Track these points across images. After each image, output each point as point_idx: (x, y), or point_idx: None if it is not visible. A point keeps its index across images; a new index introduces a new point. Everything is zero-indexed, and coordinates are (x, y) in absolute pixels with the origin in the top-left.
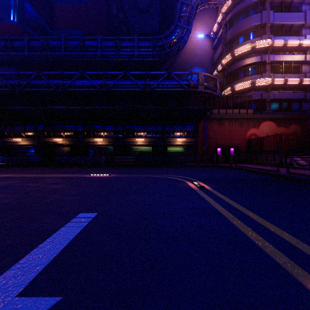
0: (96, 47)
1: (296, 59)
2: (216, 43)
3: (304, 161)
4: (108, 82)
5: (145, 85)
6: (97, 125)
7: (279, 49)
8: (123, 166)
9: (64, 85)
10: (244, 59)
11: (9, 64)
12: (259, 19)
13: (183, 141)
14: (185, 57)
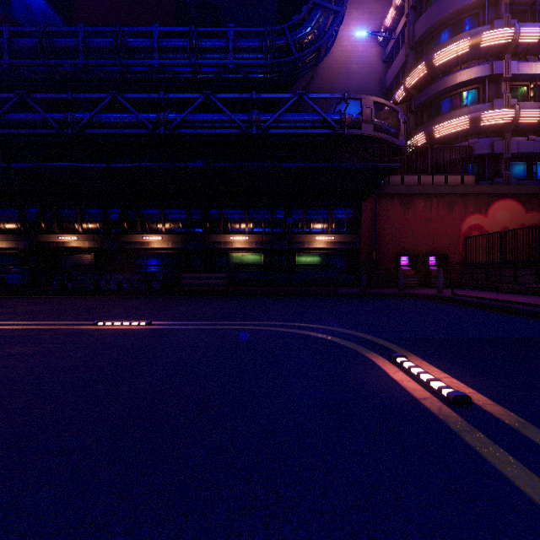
0: (149, 50)
1: None
2: (391, 50)
3: None
4: (171, 116)
5: (249, 122)
6: (150, 209)
7: (528, 50)
8: (200, 295)
9: (77, 123)
10: (453, 73)
11: None
12: None
13: (329, 241)
14: (329, 79)
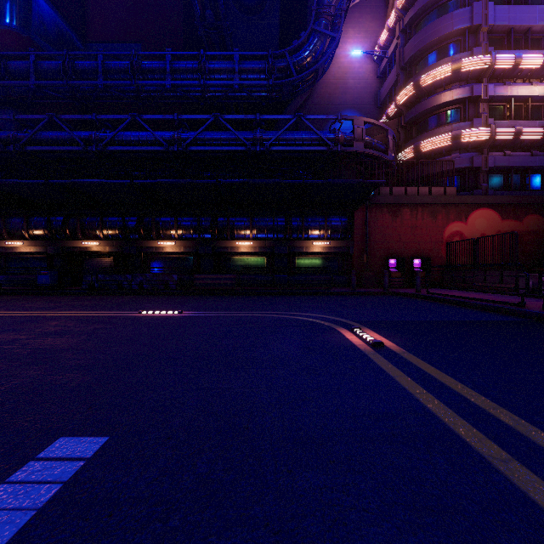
0: (162, 72)
1: (537, 92)
2: (385, 67)
3: None
4: (184, 135)
5: (254, 141)
6: (164, 217)
7: (504, 74)
8: (211, 294)
9: (101, 141)
10: (438, 94)
11: (2, 104)
12: (468, 18)
13: (325, 246)
14: (327, 93)
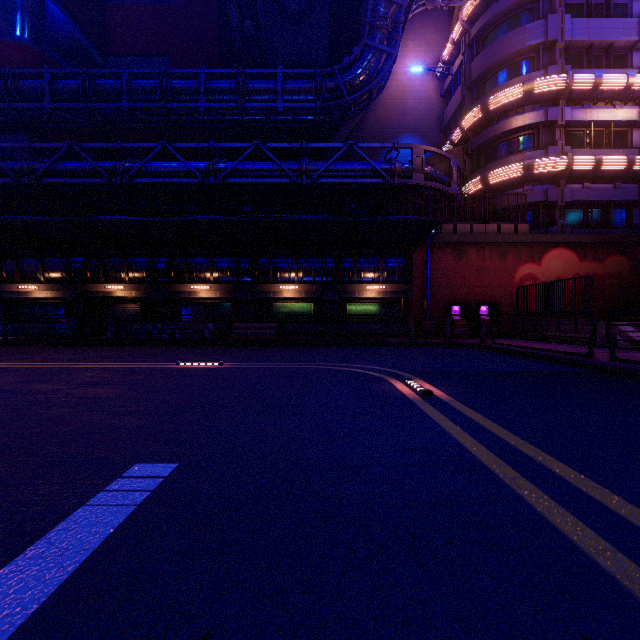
0: (195, 93)
1: (620, 117)
2: (450, 85)
3: None
4: (221, 166)
5: (299, 172)
6: (198, 257)
7: (583, 96)
8: (252, 345)
9: (126, 173)
10: (509, 118)
11: (12, 129)
12: (542, 32)
13: (380, 290)
14: (383, 115)
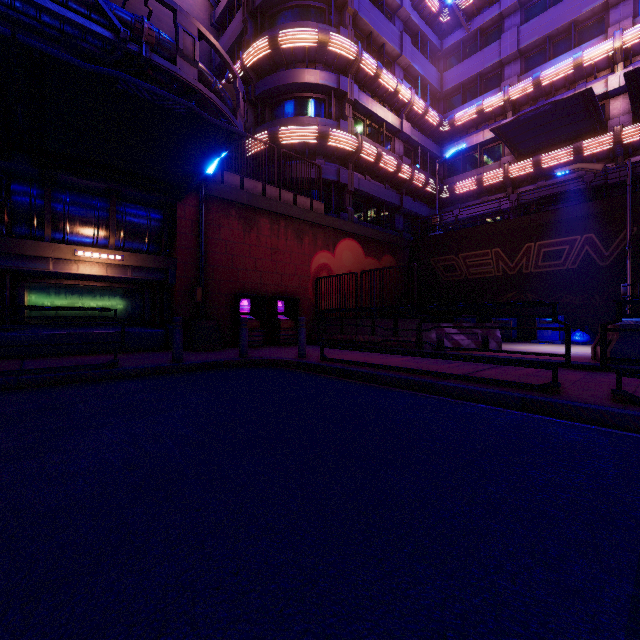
0: None
1: (390, 120)
2: (224, 13)
3: (464, 336)
4: None
5: None
6: None
7: (366, 82)
8: None
9: None
10: (301, 69)
11: None
12: None
13: (109, 262)
14: None
